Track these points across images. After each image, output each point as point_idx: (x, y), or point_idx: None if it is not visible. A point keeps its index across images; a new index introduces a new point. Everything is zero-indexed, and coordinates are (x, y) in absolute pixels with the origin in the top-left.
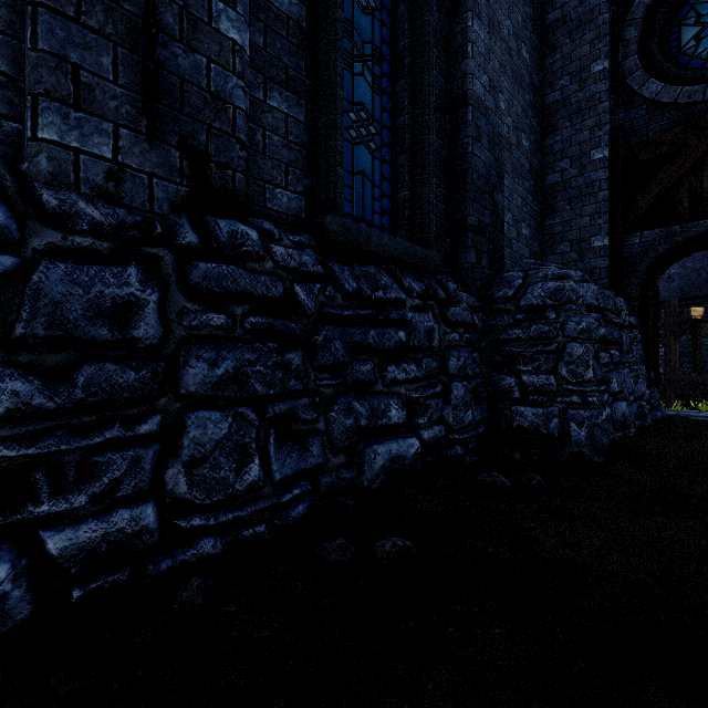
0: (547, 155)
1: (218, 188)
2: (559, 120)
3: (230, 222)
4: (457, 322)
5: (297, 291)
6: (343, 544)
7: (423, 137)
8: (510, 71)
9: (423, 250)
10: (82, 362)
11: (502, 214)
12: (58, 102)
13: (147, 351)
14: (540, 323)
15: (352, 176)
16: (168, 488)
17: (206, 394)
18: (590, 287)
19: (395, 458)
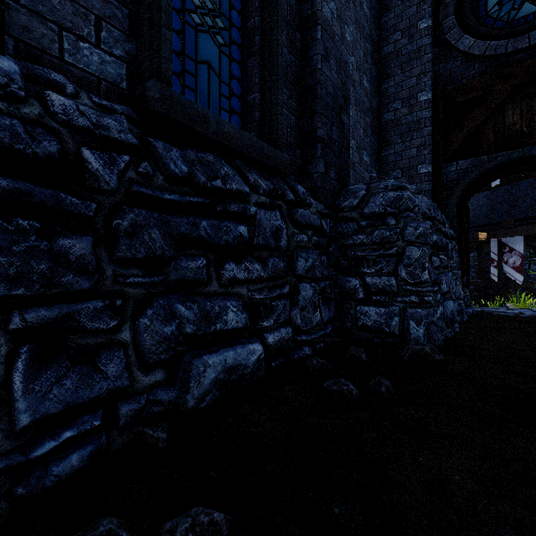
0: (383, 97)
1: None
2: (392, 68)
3: None
4: (306, 224)
5: (85, 156)
6: (108, 533)
7: (272, 38)
8: (354, 18)
9: (271, 148)
10: None
11: (348, 134)
12: None
13: None
14: (382, 229)
15: (195, 64)
16: None
17: None
18: (423, 198)
19: (232, 368)
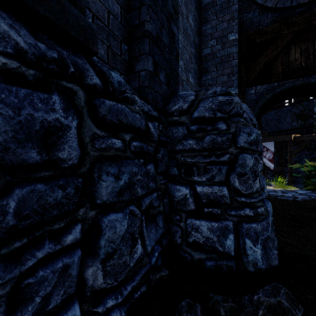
0: (203, 36)
1: None
2: (210, 14)
3: None
4: (120, 123)
5: None
6: None
7: None
8: None
9: None
10: None
11: (177, 45)
12: None
13: None
14: (213, 134)
15: None
16: None
17: None
18: (246, 106)
19: None
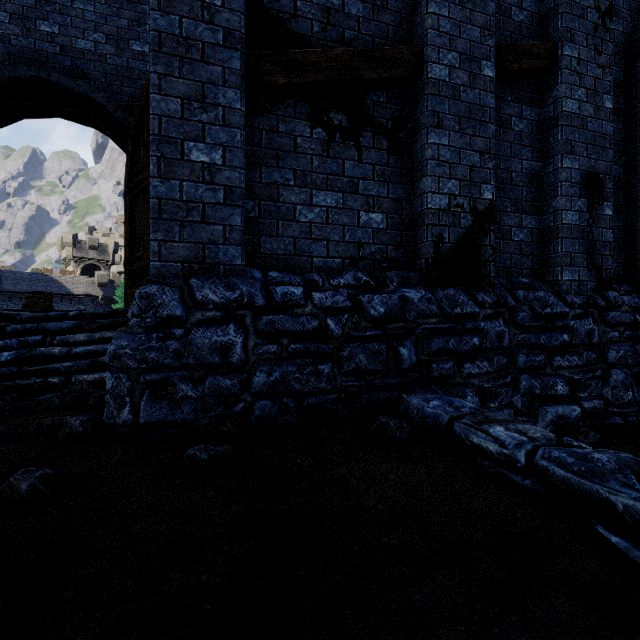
0: None
1: (604, 279)
2: None
3: (611, 292)
4: None
5: (636, 317)
6: None
7: None
8: None
9: None
10: (583, 351)
11: None
12: (567, 267)
13: (594, 347)
14: None
15: None
16: (605, 395)
17: (614, 363)
18: None
19: None
